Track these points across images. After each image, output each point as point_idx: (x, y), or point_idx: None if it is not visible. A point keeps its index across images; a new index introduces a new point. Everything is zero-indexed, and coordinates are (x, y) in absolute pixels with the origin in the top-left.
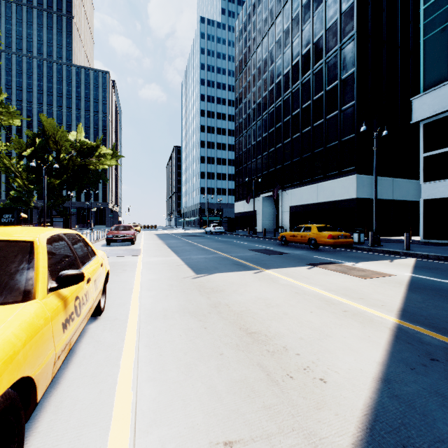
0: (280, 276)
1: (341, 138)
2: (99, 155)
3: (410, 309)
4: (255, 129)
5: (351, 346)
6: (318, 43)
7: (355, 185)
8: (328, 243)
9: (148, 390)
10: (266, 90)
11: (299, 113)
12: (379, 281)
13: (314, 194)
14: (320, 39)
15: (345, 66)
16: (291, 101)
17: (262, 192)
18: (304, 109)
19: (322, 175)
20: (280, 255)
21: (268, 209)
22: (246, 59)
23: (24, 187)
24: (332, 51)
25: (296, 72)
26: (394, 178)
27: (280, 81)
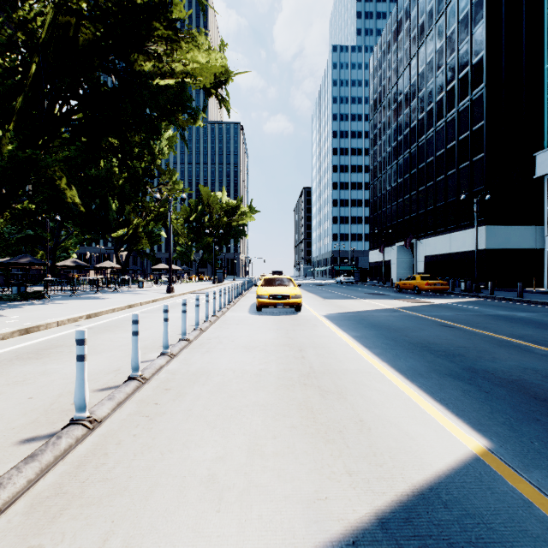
0: (367, 301)
1: (471, 189)
2: (240, 213)
3: (406, 307)
4: (390, 174)
5: (367, 308)
6: (451, 92)
7: (484, 236)
8: (425, 289)
9: (314, 308)
10: (401, 134)
11: (433, 161)
12: (416, 303)
13: (447, 245)
14: (453, 88)
15: (475, 118)
16: (425, 148)
17: (397, 241)
18: (437, 157)
19: (454, 225)
20: (383, 295)
21: (404, 259)
22: (381, 99)
23: (185, 244)
24: (463, 101)
25: (430, 118)
26: (538, 226)
27: (415, 126)
